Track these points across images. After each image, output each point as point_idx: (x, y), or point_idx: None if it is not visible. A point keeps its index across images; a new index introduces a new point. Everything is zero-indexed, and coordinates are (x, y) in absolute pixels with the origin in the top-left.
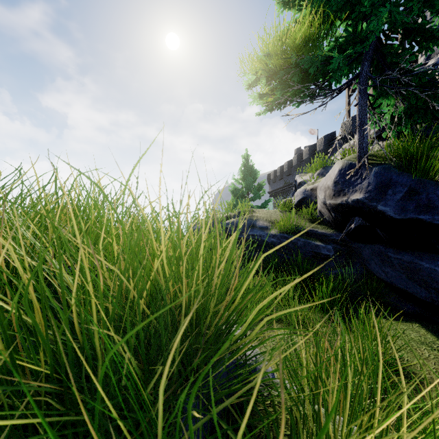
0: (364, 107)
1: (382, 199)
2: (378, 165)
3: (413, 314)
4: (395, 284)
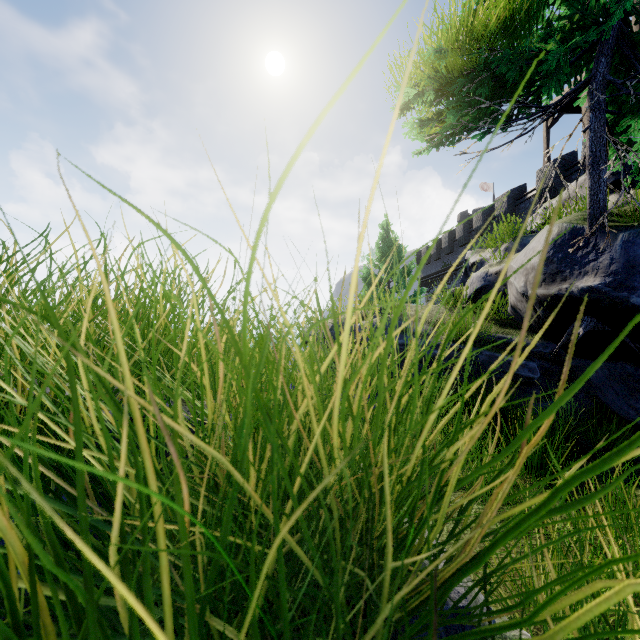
0: (600, 133)
1: (639, 287)
2: (629, 229)
3: None
4: None
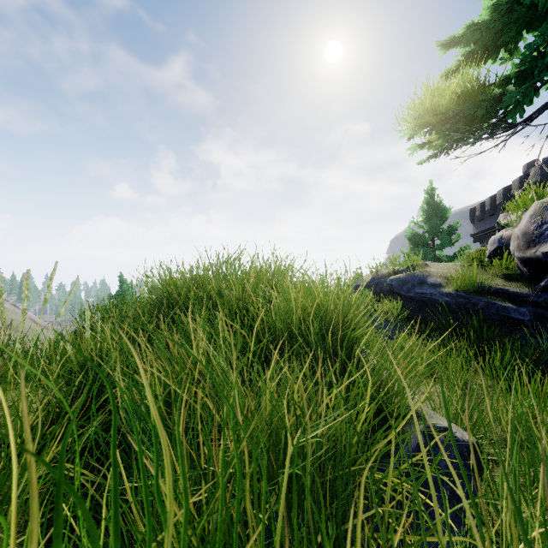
0: None
1: None
2: None
3: None
4: None
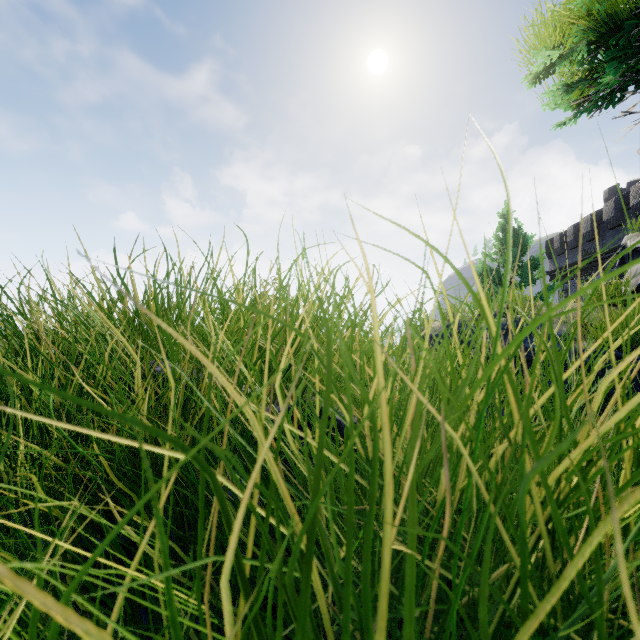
0: None
1: None
2: None
3: None
4: None
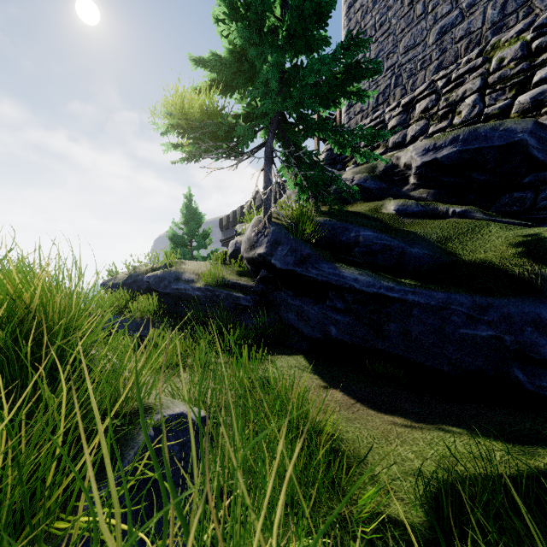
0: (268, 173)
1: (274, 255)
2: (276, 225)
3: (304, 349)
4: (293, 326)
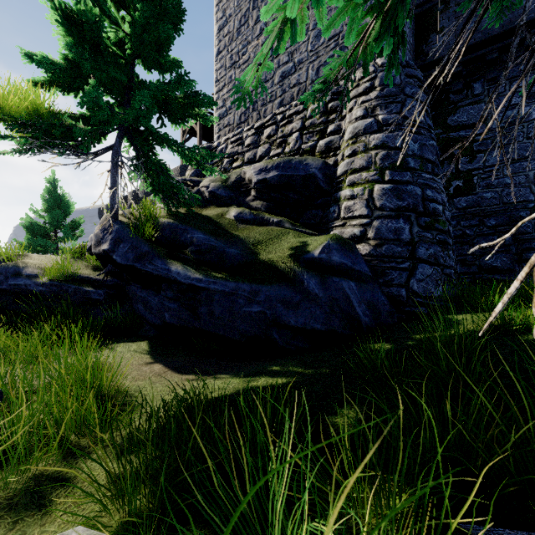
0: (115, 175)
1: (116, 251)
2: (121, 224)
3: (152, 336)
4: (142, 316)
